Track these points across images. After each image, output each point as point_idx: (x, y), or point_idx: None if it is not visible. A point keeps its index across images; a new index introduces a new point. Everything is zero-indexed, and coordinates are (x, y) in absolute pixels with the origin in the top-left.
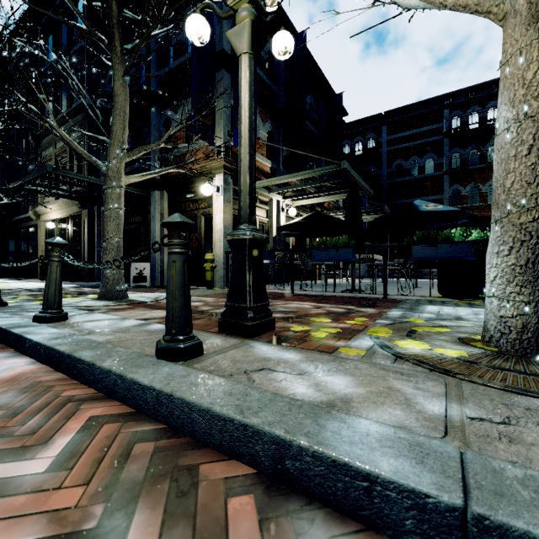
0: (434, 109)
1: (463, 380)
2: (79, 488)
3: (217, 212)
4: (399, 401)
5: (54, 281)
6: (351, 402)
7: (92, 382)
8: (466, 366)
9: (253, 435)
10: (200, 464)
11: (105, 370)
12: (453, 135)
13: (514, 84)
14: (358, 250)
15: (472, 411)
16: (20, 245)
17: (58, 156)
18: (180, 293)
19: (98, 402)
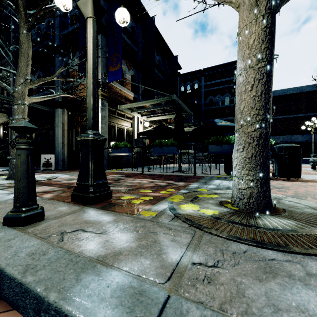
0: (229, 69)
1: (206, 232)
2: None
3: None
4: (154, 252)
5: None
6: (119, 255)
7: None
8: (213, 222)
9: (24, 292)
10: None
11: None
12: None
13: (244, 47)
14: (181, 147)
15: (198, 257)
16: None
17: None
18: (24, 177)
19: None
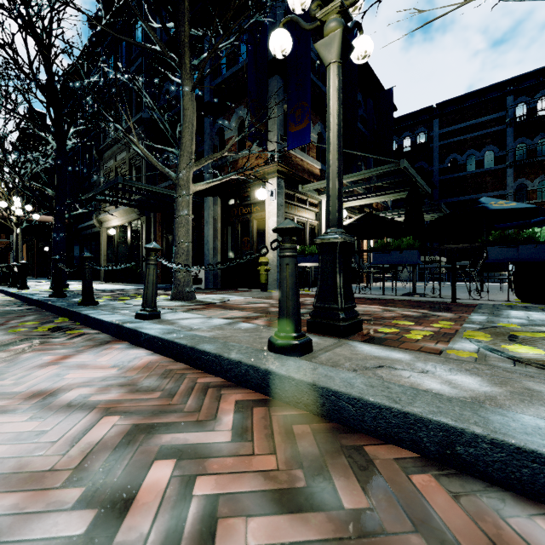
0: (494, 97)
1: None
2: (270, 456)
3: (271, 216)
4: None
5: (151, 282)
6: (497, 400)
7: (219, 372)
8: None
9: (415, 423)
10: (362, 446)
11: (235, 361)
12: (518, 123)
13: None
14: (419, 252)
15: None
16: (84, 250)
17: (118, 167)
18: (293, 293)
19: (233, 389)
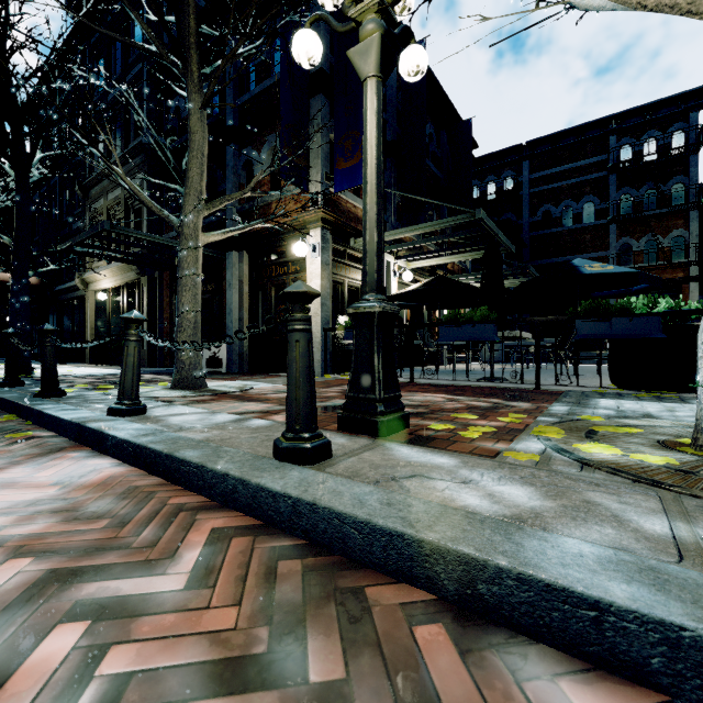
0: (595, 137)
1: (682, 493)
2: (231, 608)
3: (313, 278)
4: (605, 517)
5: (131, 366)
6: (544, 518)
7: (201, 488)
8: (680, 477)
9: (431, 553)
10: (364, 587)
11: (220, 473)
12: (622, 170)
13: None
14: (499, 326)
15: None
16: (63, 321)
17: (111, 209)
18: (305, 380)
19: (214, 512)
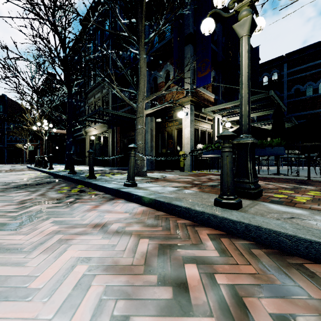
0: None
1: None
2: (248, 265)
3: (186, 127)
4: None
5: (132, 166)
6: None
7: (188, 217)
8: None
9: None
10: (301, 263)
11: (199, 211)
12: None
13: None
14: None
15: None
16: (77, 148)
17: (96, 102)
18: (231, 173)
19: (201, 227)
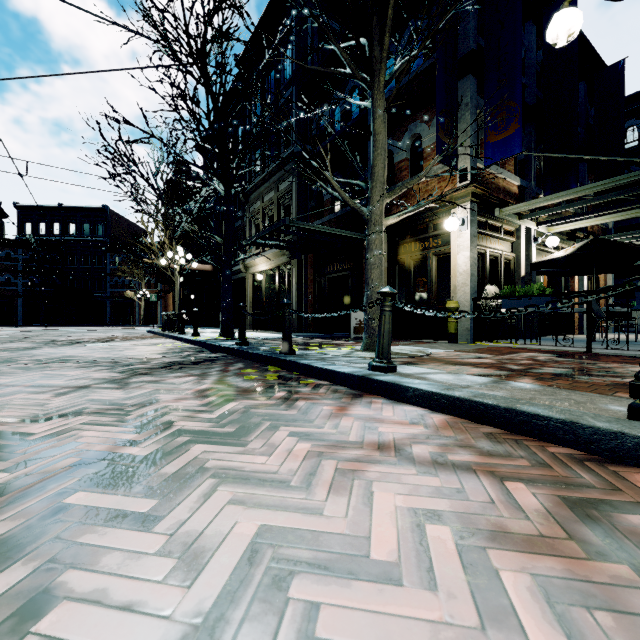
0: None
1: None
2: None
3: (460, 250)
4: None
5: (387, 331)
6: None
7: (570, 442)
8: None
9: None
10: None
11: (608, 431)
12: None
13: None
14: None
15: None
16: None
17: (265, 209)
18: None
19: (619, 466)
